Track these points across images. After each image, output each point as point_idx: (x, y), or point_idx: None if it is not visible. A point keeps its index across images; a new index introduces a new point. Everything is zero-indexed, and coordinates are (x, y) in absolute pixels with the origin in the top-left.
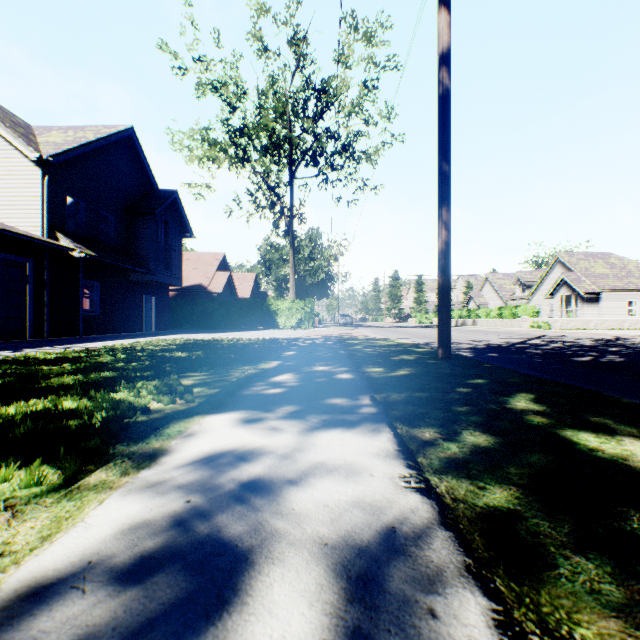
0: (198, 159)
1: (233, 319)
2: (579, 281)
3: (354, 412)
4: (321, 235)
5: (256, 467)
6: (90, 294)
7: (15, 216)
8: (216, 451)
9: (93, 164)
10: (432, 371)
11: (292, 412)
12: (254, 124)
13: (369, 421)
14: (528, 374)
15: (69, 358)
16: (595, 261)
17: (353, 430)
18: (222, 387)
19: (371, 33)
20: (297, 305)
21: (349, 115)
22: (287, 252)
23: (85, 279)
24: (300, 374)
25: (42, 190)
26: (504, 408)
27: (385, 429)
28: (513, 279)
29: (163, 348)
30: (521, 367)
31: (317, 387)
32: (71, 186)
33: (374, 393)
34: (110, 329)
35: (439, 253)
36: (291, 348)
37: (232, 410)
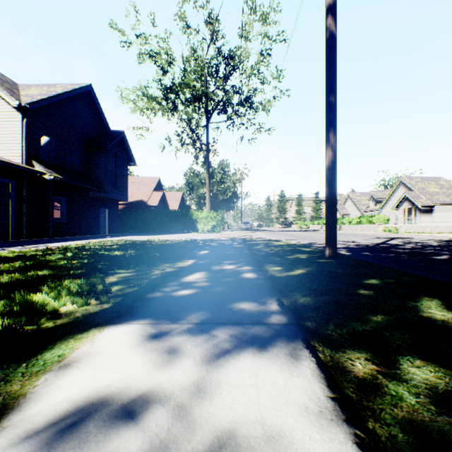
0: (140, 109)
1: (165, 225)
2: (417, 197)
3: (264, 323)
4: (229, 165)
5: (130, 445)
6: (61, 207)
7: (2, 148)
8: (88, 399)
9: (61, 111)
10: (326, 270)
11: (198, 322)
12: (180, 83)
13: (282, 338)
14: (413, 273)
15: (24, 256)
16: (429, 183)
17: (266, 354)
18: (140, 285)
19: (266, 15)
20: (211, 215)
21: (249, 76)
22: (205, 177)
23: (55, 195)
24: (210, 273)
25: (21, 129)
26: (421, 317)
27: (304, 352)
28: (368, 196)
29: (106, 247)
30: (396, 265)
31: (225, 288)
32: (44, 127)
33: (280, 295)
34: (74, 232)
35: (326, 170)
36: (205, 248)
37: (136, 319)
